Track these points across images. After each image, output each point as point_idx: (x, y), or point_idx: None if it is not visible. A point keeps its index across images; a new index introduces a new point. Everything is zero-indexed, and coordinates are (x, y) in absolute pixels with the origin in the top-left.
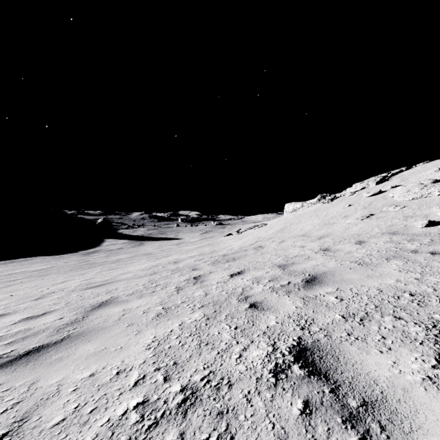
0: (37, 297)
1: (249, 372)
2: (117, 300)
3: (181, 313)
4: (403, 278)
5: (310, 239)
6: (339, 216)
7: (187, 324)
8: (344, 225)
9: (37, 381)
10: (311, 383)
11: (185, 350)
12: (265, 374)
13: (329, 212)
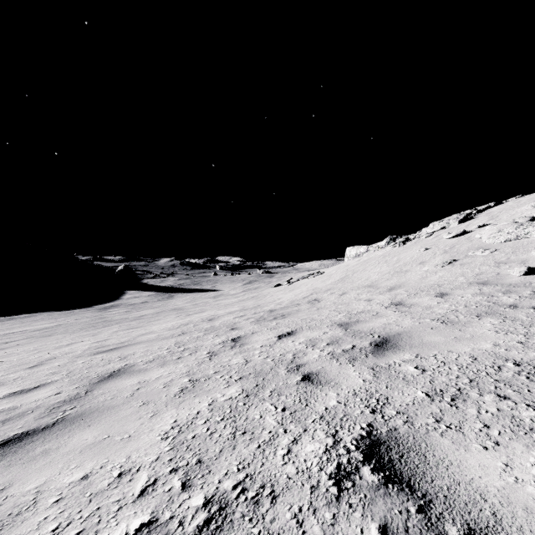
0: (33, 364)
1: (301, 476)
2: (133, 368)
3: (212, 387)
4: (502, 341)
5: (378, 291)
6: (413, 263)
7: (219, 403)
8: (421, 274)
9: (9, 485)
10: (390, 496)
11: (215, 441)
12: (324, 480)
13: (401, 257)
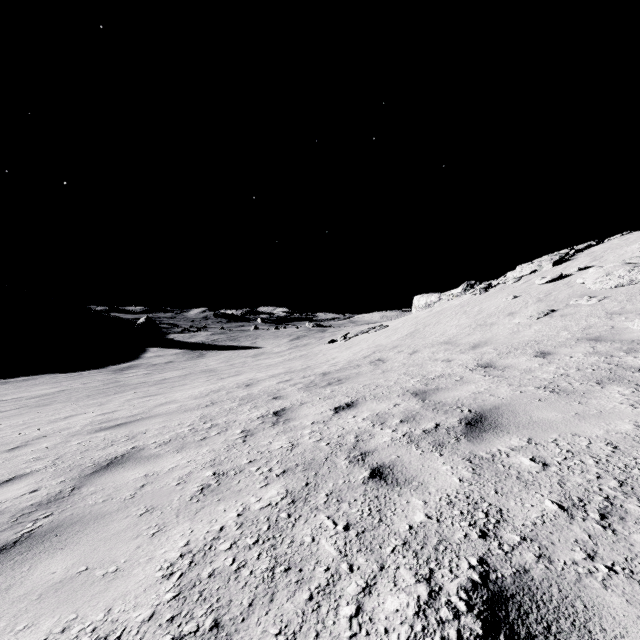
0: (15, 445)
1: None
2: (141, 453)
3: (244, 485)
4: None
5: (458, 349)
6: (500, 314)
7: (253, 512)
8: (510, 327)
9: None
10: None
11: (242, 584)
12: None
13: (484, 307)
